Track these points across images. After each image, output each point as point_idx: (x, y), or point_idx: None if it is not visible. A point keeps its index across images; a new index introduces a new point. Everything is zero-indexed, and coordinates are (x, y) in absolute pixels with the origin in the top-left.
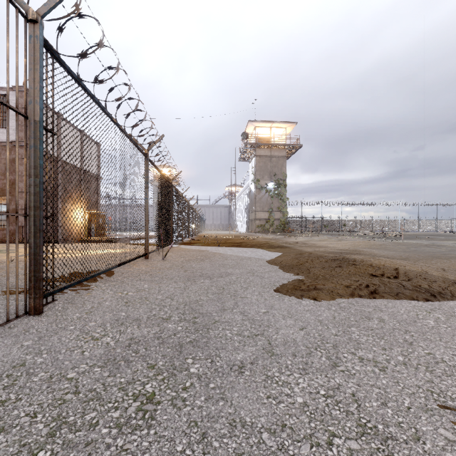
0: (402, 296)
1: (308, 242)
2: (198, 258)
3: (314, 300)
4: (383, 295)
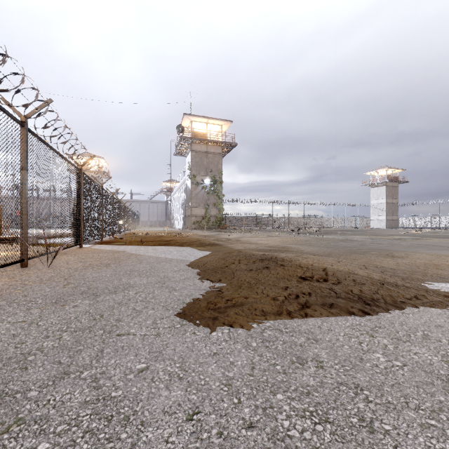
0: (336, 308)
1: (240, 239)
2: (104, 262)
3: (230, 328)
4: (316, 309)
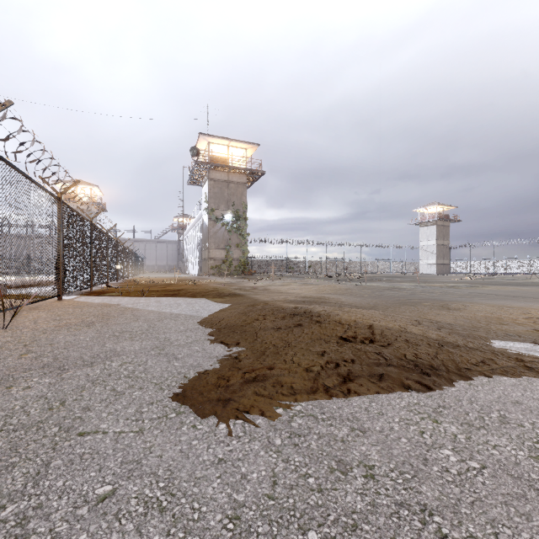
0: (387, 381)
1: (268, 287)
2: (86, 320)
3: (246, 416)
4: (361, 383)
